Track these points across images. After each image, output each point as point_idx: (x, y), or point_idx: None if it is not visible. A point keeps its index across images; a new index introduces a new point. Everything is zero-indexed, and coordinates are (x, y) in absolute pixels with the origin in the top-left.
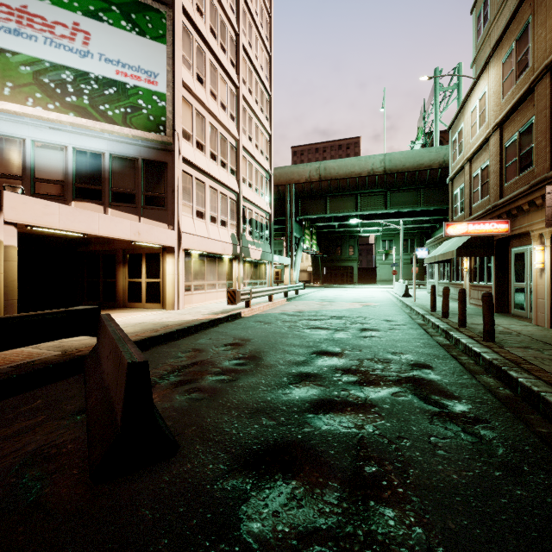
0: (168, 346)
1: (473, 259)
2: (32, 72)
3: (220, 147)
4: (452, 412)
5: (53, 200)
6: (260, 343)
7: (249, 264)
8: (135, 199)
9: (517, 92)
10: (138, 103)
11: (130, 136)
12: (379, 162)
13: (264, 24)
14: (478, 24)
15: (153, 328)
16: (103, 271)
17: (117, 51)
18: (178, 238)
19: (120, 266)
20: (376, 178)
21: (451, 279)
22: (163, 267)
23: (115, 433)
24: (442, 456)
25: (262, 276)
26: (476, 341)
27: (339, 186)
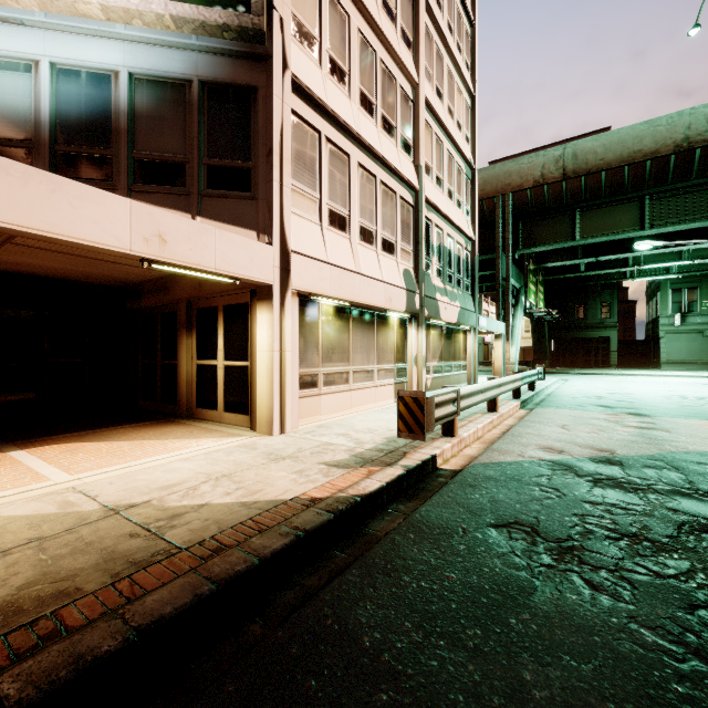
0: None
1: None
2: None
3: (381, 91)
4: None
5: None
6: None
7: (437, 331)
8: (185, 176)
9: None
10: None
11: (170, 25)
12: (703, 120)
13: None
14: None
15: (79, 581)
16: (162, 344)
17: None
18: (283, 265)
19: (182, 335)
20: (695, 154)
21: None
22: (251, 334)
23: None
24: None
25: (459, 354)
26: None
27: (604, 185)
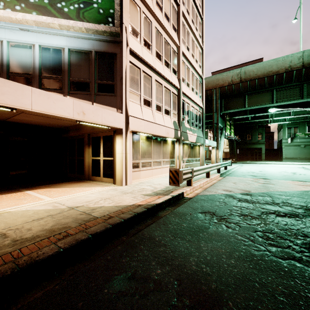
0: None
1: None
2: None
3: (164, 50)
4: None
5: None
6: None
7: (187, 145)
8: (89, 87)
9: None
10: None
11: (84, 31)
12: (296, 59)
13: None
14: None
15: (69, 224)
16: (77, 151)
17: None
18: (126, 121)
19: (86, 147)
20: (293, 73)
21: None
22: (114, 147)
23: None
24: None
25: (196, 155)
26: None
27: (257, 85)
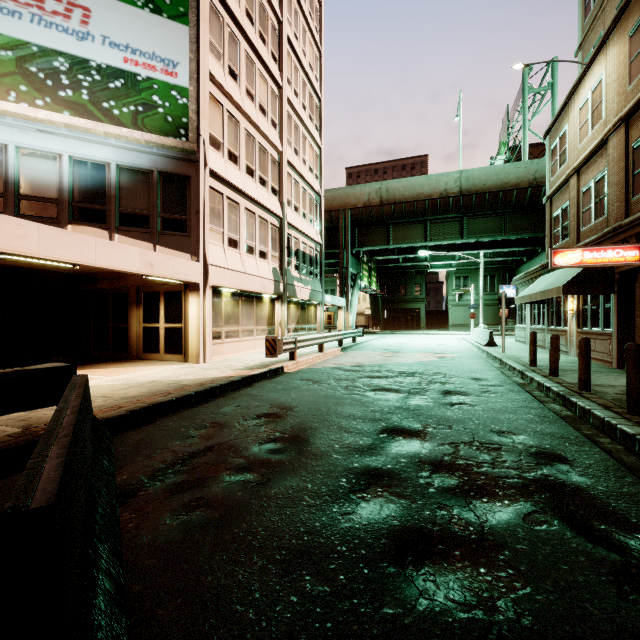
0: (179, 417)
1: (581, 298)
2: (15, 59)
3: (258, 161)
4: None
5: (44, 223)
6: (306, 414)
7: (295, 305)
8: (150, 222)
9: None
10: (152, 99)
11: (143, 142)
12: (453, 181)
13: (313, 13)
14: None
15: (165, 389)
16: (113, 314)
17: (126, 33)
18: (205, 272)
19: (133, 308)
20: (450, 200)
21: (549, 324)
22: (185, 309)
23: None
24: None
25: (311, 320)
26: (617, 413)
27: (404, 211)
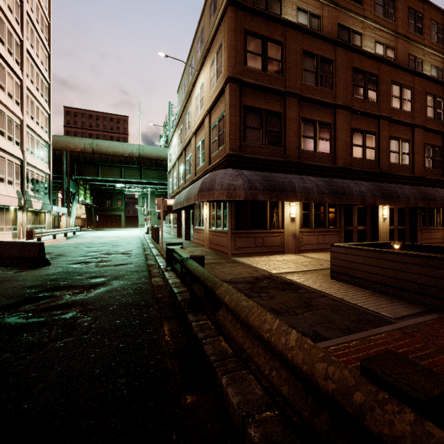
0: None
1: (174, 214)
2: None
3: (7, 126)
4: (128, 255)
5: None
6: (60, 252)
7: (31, 213)
8: None
9: (180, 150)
10: None
11: None
12: (136, 149)
13: (44, 29)
14: (179, 102)
15: None
16: None
17: None
18: None
19: None
20: (134, 159)
21: (169, 224)
22: None
23: (35, 259)
24: (120, 259)
25: (42, 222)
26: (154, 244)
27: (108, 159)
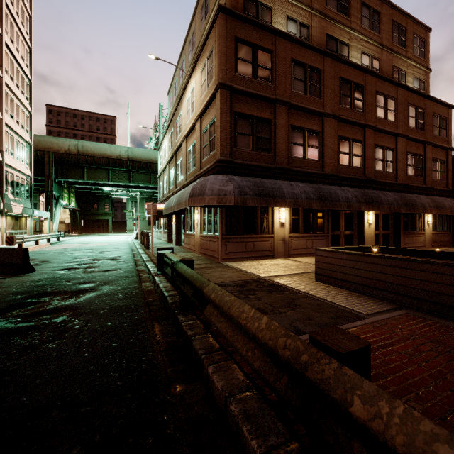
0: None
1: (164, 219)
2: None
3: None
4: (117, 261)
5: None
6: (45, 259)
7: (11, 217)
8: None
9: (171, 153)
10: None
11: None
12: (124, 151)
13: (25, 22)
14: (169, 104)
15: None
16: None
17: None
18: None
19: None
20: (123, 161)
21: (159, 229)
22: None
23: (19, 265)
24: (108, 265)
25: (23, 227)
26: (143, 250)
27: (95, 162)
